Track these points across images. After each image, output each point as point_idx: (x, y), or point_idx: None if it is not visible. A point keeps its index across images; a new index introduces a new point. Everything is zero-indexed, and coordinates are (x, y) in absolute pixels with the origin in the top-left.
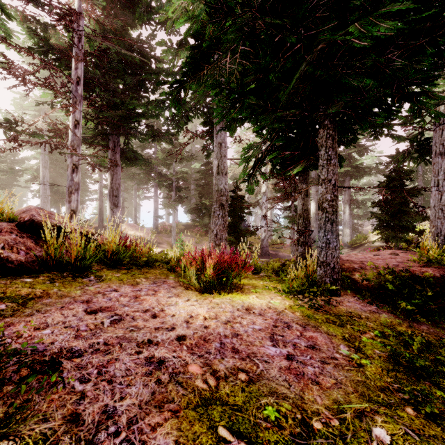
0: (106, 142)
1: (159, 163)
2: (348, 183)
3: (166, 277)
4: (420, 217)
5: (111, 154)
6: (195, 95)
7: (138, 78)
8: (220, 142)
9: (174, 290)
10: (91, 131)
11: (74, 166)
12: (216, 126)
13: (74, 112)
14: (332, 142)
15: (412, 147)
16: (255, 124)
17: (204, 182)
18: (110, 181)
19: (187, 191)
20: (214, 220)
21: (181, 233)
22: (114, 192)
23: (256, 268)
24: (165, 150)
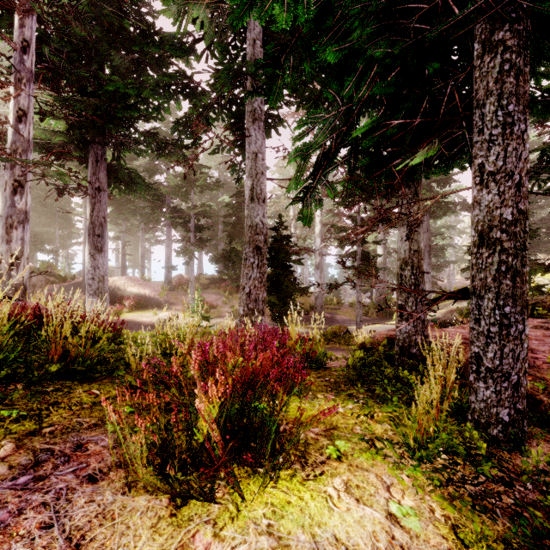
0: (85, 154)
1: (171, 192)
2: (426, 222)
3: (101, 421)
4: (541, 268)
5: (91, 171)
6: (215, 77)
7: (130, 56)
8: (254, 151)
9: (81, 509)
10: (60, 136)
11: (16, 183)
12: (249, 127)
13: (16, 96)
14: (516, 82)
15: (540, 164)
16: (314, 104)
17: (235, 219)
18: (90, 212)
19: (213, 233)
20: (246, 272)
21: (199, 290)
22: (96, 230)
23: (319, 359)
24: (180, 174)
